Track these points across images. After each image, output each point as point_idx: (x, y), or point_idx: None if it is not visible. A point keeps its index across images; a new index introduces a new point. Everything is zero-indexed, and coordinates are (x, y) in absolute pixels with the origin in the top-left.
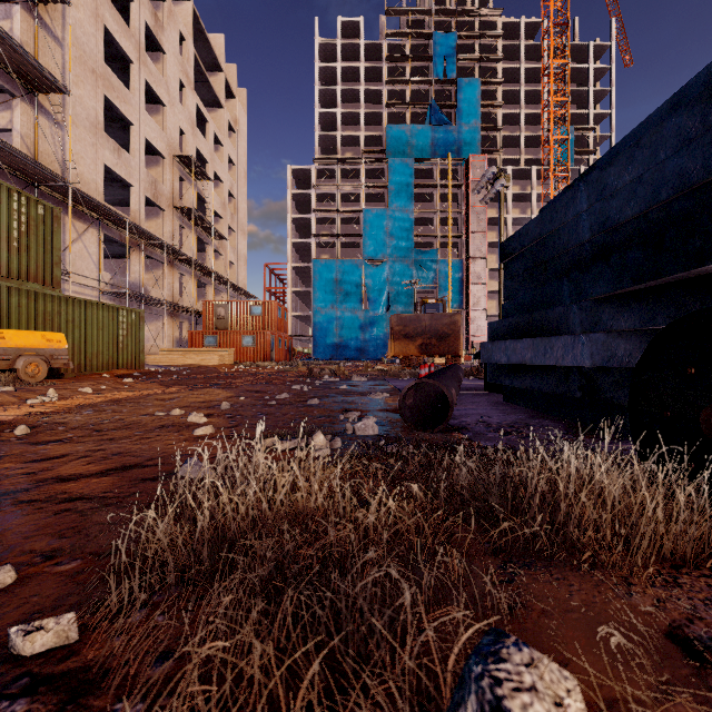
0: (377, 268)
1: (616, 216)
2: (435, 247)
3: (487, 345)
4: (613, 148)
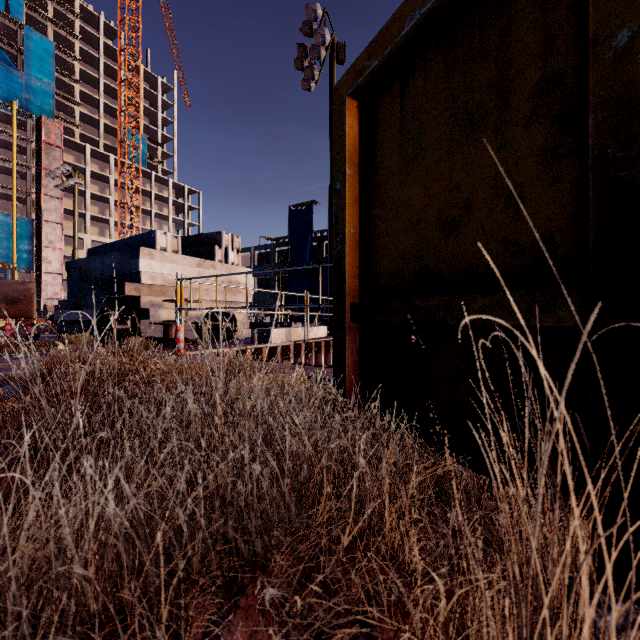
0: None
1: (106, 273)
2: None
3: (58, 312)
4: (112, 243)
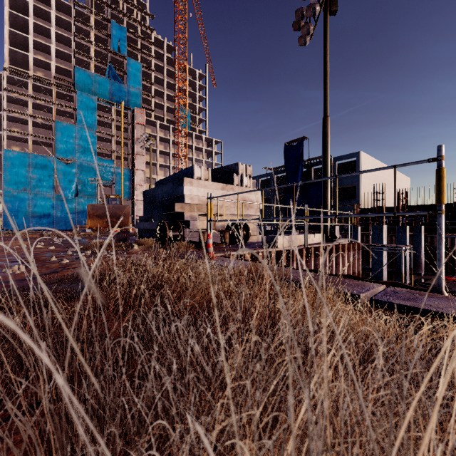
0: (68, 165)
1: (164, 197)
2: (112, 158)
3: (138, 223)
4: (168, 177)
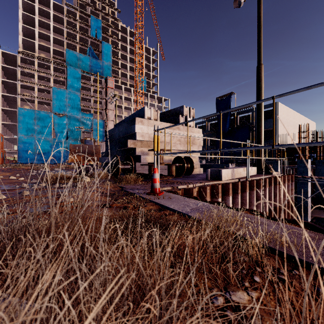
0: (61, 118)
1: (120, 135)
2: (91, 112)
3: (101, 158)
4: (124, 119)
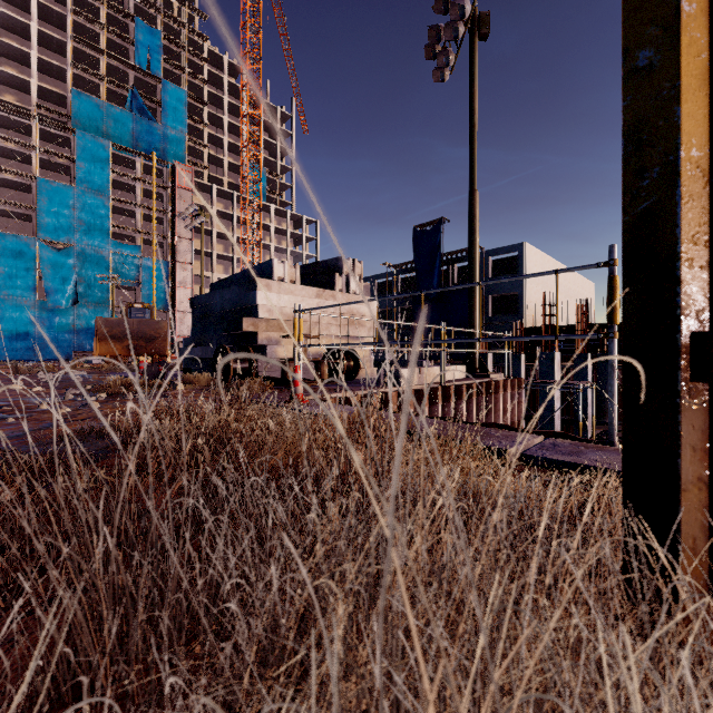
0: (60, 253)
1: (226, 308)
2: (138, 243)
3: (183, 349)
4: (232, 276)
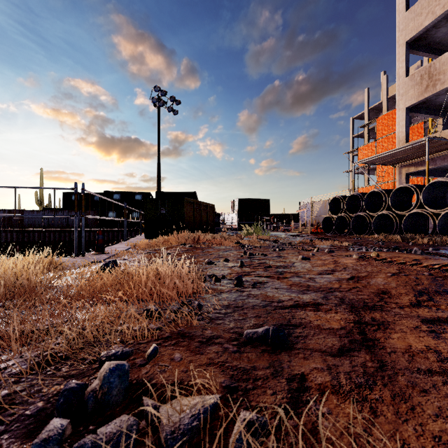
0: None
1: None
2: None
3: None
4: None
